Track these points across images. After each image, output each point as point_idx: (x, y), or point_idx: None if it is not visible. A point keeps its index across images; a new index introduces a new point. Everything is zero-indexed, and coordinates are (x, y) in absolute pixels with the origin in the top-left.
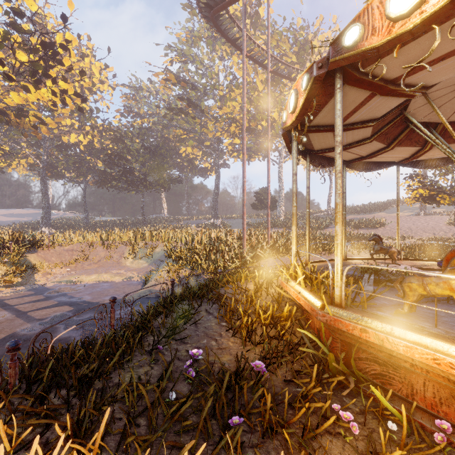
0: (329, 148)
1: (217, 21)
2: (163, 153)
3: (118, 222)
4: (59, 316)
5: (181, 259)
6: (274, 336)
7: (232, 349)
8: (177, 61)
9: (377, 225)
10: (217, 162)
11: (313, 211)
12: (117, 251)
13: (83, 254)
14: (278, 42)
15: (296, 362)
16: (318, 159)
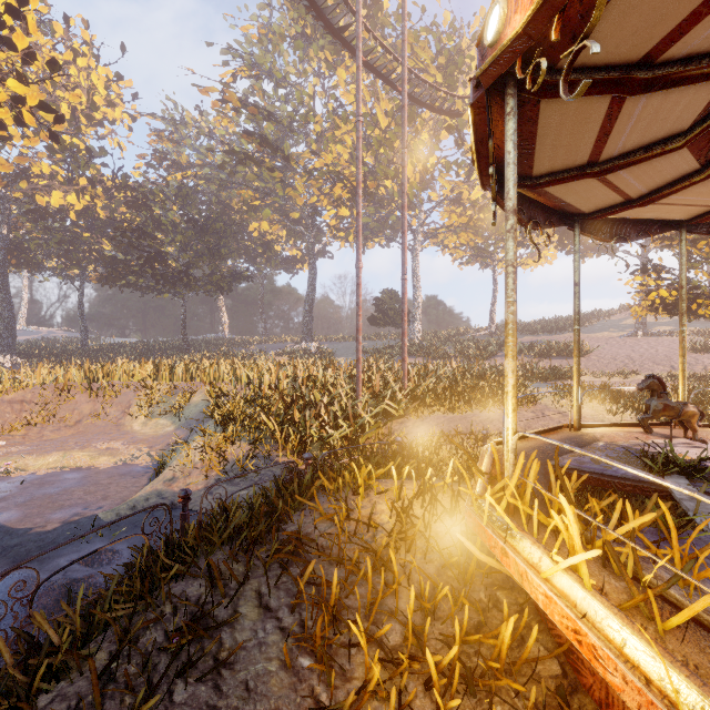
0: (569, 170)
1: None
2: (219, 230)
3: (141, 347)
4: None
5: (233, 422)
6: None
7: None
8: (243, 75)
9: None
10: (312, 247)
11: (466, 329)
12: (117, 401)
13: (44, 410)
14: (413, 47)
15: None
16: (528, 207)
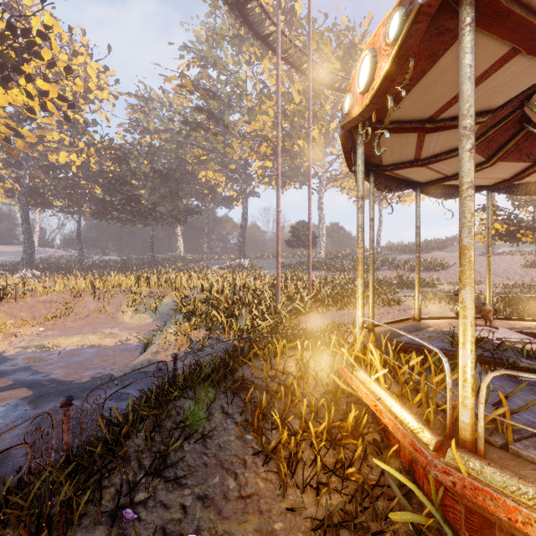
0: (404, 163)
1: (243, 10)
2: (177, 178)
3: (121, 263)
4: (6, 407)
5: (194, 316)
6: (334, 470)
7: (263, 497)
8: (195, 65)
9: (438, 267)
10: (245, 189)
11: None
12: (113, 302)
13: (65, 307)
14: (318, 43)
15: (377, 530)
16: (384, 180)
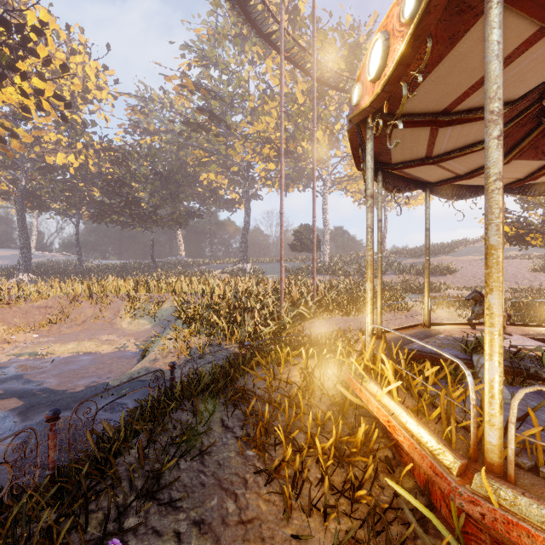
0: (414, 160)
1: (246, 7)
2: (178, 180)
3: (121, 267)
4: None
5: (195, 322)
6: (342, 491)
7: (266, 522)
8: (196, 64)
9: (445, 271)
10: (247, 192)
11: (364, 254)
12: (110, 307)
13: (61, 313)
14: (323, 43)
15: None
16: (393, 179)
